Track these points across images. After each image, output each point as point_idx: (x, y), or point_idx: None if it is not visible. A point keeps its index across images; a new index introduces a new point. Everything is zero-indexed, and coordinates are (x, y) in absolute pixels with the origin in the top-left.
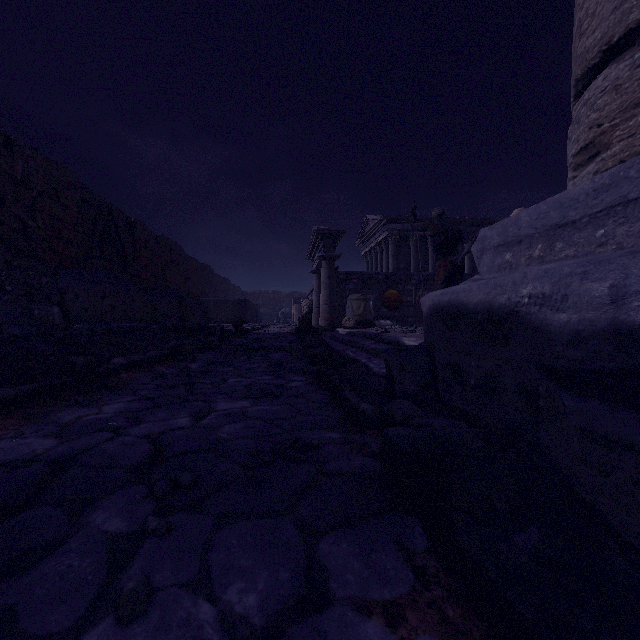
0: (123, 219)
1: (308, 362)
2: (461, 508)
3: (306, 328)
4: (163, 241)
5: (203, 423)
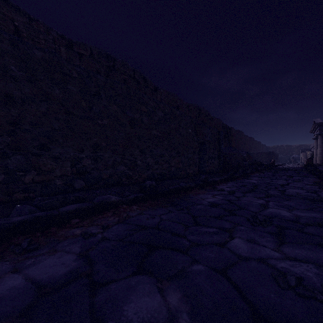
0: (228, 128)
1: (308, 172)
2: (321, 174)
3: (309, 164)
4: (237, 132)
5: (287, 175)
